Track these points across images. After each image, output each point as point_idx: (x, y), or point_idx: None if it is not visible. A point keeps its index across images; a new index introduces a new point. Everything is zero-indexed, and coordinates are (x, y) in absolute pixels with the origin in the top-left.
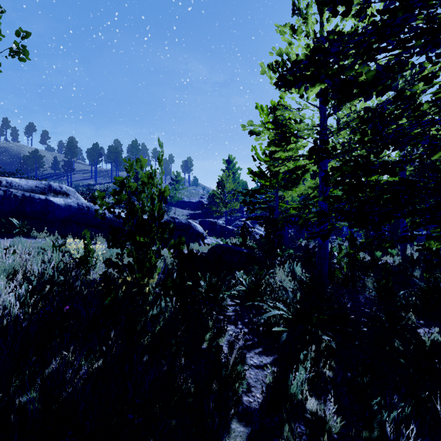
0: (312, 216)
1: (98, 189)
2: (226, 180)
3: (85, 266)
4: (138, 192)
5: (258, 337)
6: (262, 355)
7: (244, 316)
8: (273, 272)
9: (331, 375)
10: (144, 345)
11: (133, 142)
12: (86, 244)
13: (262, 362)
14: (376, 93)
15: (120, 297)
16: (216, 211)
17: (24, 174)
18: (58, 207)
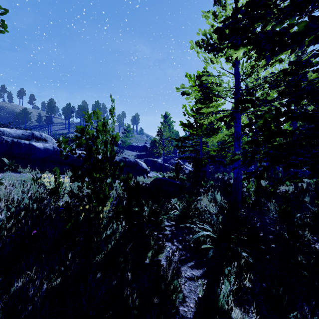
0: (237, 157)
1: (70, 136)
2: (163, 130)
3: (55, 195)
4: (94, 138)
5: (190, 252)
6: (194, 268)
7: (179, 235)
8: (199, 199)
9: (249, 285)
10: (98, 262)
11: (96, 102)
12: (56, 178)
13: (195, 277)
14: (307, 42)
15: (80, 221)
16: (156, 152)
17: (17, 126)
18: (39, 150)
